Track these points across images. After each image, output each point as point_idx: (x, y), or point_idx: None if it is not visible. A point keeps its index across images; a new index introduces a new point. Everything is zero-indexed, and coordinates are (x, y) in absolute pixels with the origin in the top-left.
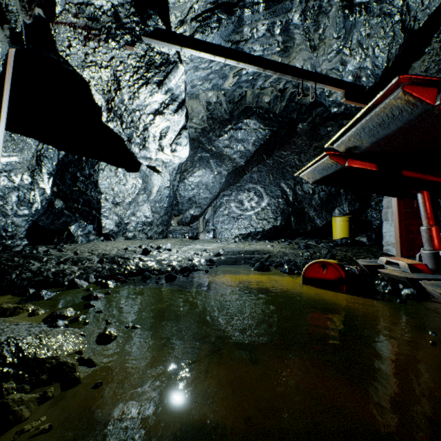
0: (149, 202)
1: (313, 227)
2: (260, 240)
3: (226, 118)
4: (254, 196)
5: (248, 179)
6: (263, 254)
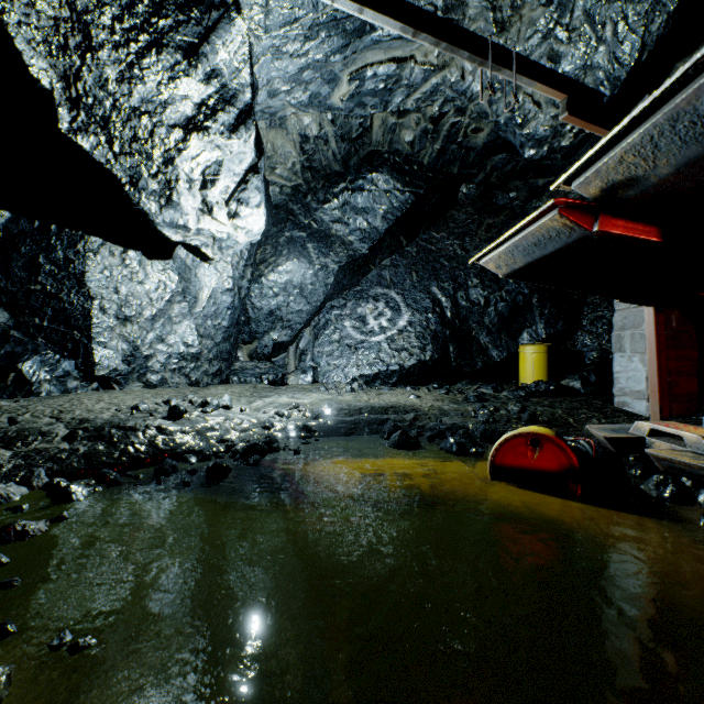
0: (192, 317)
1: (487, 363)
2: (397, 385)
3: (336, 171)
4: (385, 309)
5: (374, 279)
6: (404, 413)
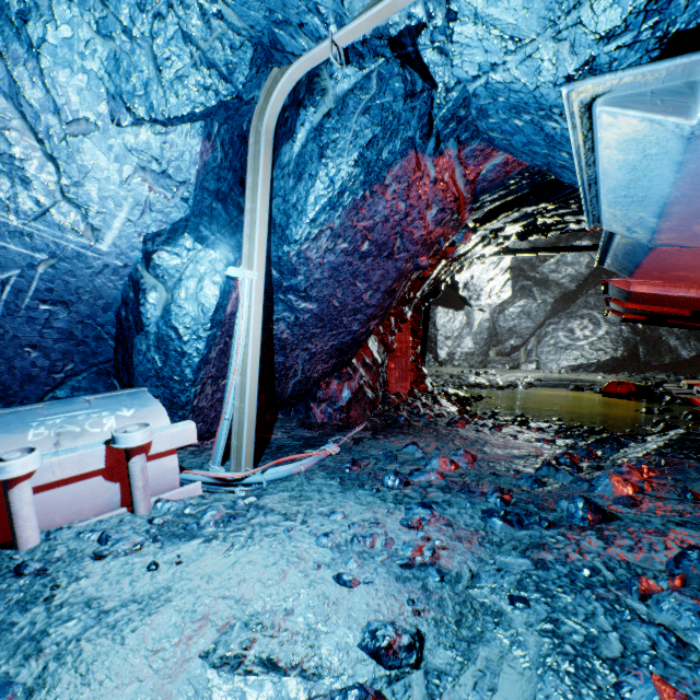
0: (470, 334)
1: (675, 360)
2: (594, 372)
3: (552, 242)
4: (588, 324)
5: (581, 304)
6: (586, 383)
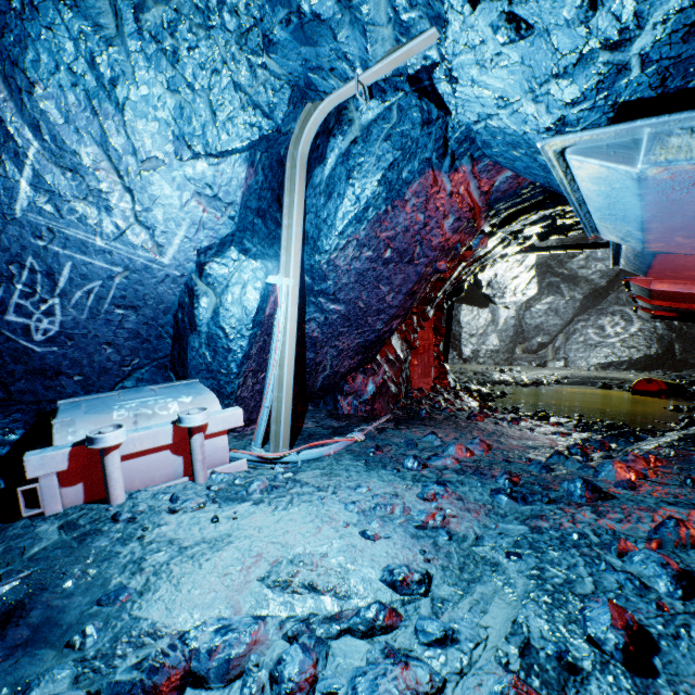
0: (495, 332)
1: None
2: (625, 370)
3: (581, 237)
4: (620, 321)
5: (612, 300)
6: (616, 381)
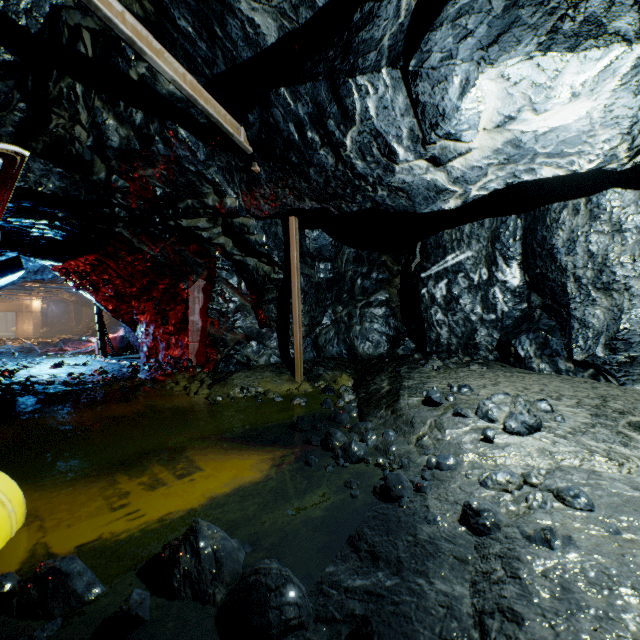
0: None
1: None
2: None
3: None
4: None
5: None
6: None
